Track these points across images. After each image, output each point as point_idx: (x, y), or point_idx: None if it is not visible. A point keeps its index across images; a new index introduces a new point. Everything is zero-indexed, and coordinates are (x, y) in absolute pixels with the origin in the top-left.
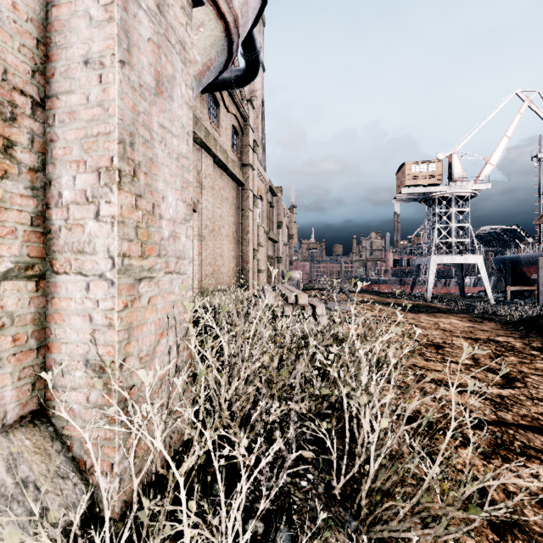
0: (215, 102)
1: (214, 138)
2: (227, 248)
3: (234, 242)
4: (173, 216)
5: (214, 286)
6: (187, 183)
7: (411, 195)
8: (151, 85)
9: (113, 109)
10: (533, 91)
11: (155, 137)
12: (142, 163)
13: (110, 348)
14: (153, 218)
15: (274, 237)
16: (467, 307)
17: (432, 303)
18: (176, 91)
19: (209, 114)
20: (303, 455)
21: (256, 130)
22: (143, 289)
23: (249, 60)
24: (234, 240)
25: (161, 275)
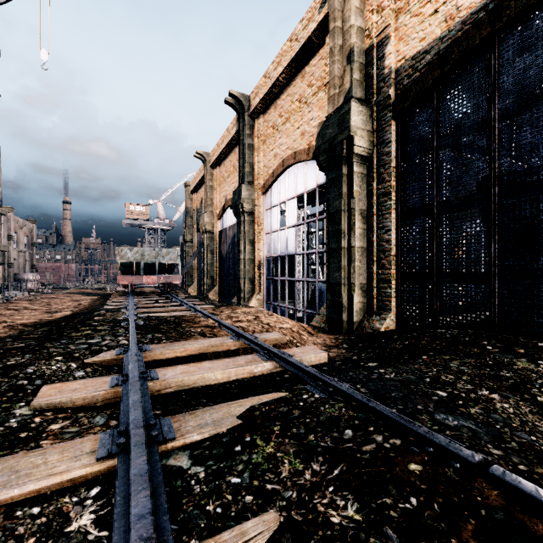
0: None
1: None
2: None
3: None
4: None
5: None
6: None
7: (133, 224)
8: None
9: None
10: None
11: None
12: None
13: None
14: None
15: (2, 248)
16: None
17: None
18: None
19: None
20: None
21: None
22: None
23: None
24: None
25: None
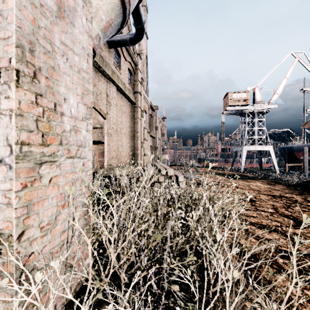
0: (117, 54)
1: (117, 75)
2: (125, 141)
3: (129, 137)
4: (74, 115)
5: (117, 164)
6: (88, 91)
7: (232, 111)
8: (53, 8)
9: (11, 17)
10: (301, 52)
11: (57, 51)
12: (43, 68)
13: (8, 223)
14: (54, 114)
15: (153, 135)
16: (264, 175)
17: (244, 173)
18: (78, 20)
19: (114, 61)
20: (172, 288)
21: (143, 73)
22: (44, 171)
23: (137, 28)
24: (129, 136)
25: (63, 159)
